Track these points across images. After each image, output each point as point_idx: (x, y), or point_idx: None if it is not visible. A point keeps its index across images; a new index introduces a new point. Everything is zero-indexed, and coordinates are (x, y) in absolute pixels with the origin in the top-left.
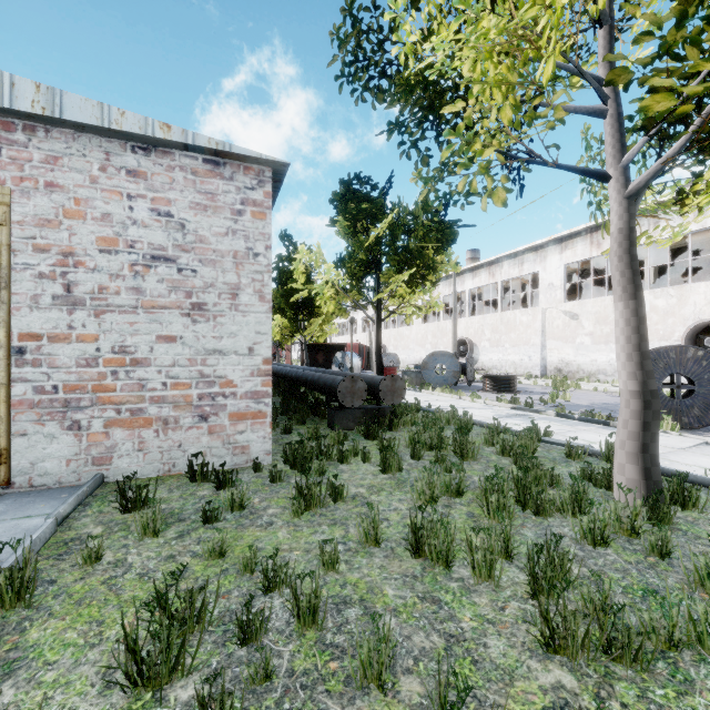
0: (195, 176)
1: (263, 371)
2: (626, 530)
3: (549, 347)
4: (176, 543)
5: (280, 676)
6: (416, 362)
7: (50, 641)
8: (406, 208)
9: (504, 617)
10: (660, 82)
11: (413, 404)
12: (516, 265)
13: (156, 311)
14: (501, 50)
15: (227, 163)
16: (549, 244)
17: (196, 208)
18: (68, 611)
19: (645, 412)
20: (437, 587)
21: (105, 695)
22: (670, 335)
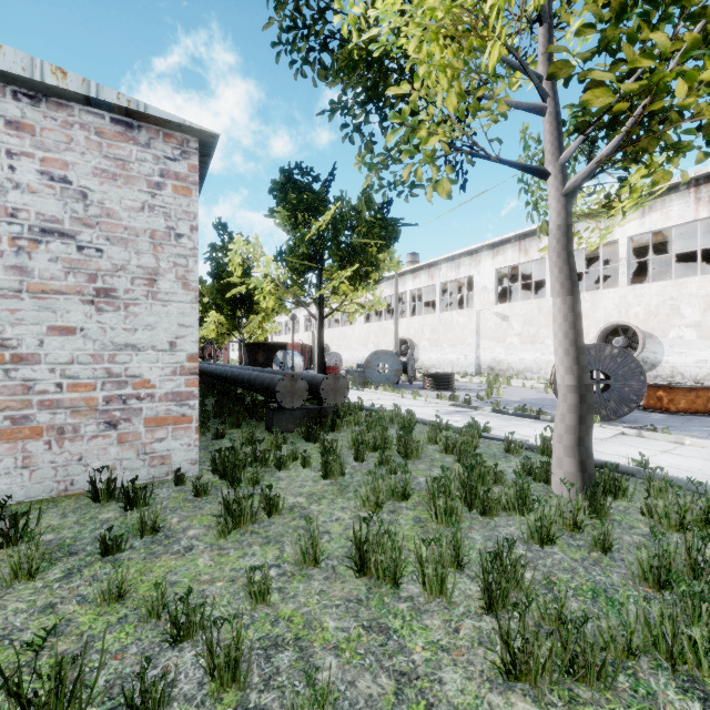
0: (101, 138)
1: (187, 369)
2: (569, 526)
3: (483, 347)
4: (60, 585)
5: None
6: (359, 361)
7: None
8: (349, 202)
9: (459, 641)
10: (601, 76)
11: (356, 403)
12: (453, 268)
13: (48, 296)
14: (447, 33)
15: (143, 127)
16: (483, 249)
17: (102, 175)
18: None
19: (581, 405)
20: (385, 611)
21: None
22: (585, 336)
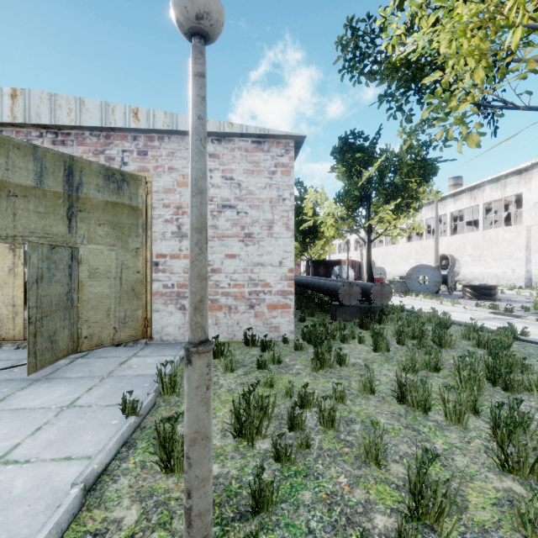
0: (247, 153)
1: (288, 277)
2: None
3: (534, 261)
4: (244, 377)
5: (314, 448)
6: (401, 274)
7: None
8: (392, 152)
9: (469, 447)
10: None
11: (398, 306)
12: (498, 188)
13: (225, 239)
14: (474, 27)
15: (266, 141)
16: (534, 167)
17: (247, 172)
18: None
19: None
20: (417, 423)
21: (224, 439)
22: None
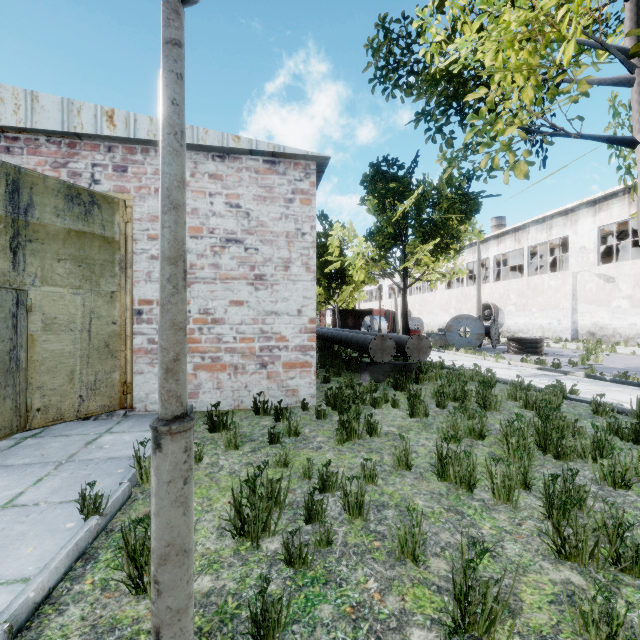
0: (257, 175)
1: (309, 328)
2: None
3: (581, 311)
4: (251, 455)
5: (337, 545)
6: (440, 326)
7: None
8: (431, 183)
9: (520, 530)
10: None
11: (437, 362)
12: (544, 230)
13: (229, 281)
14: (523, 38)
15: (281, 161)
16: (581, 207)
17: (258, 199)
18: None
19: None
20: (460, 503)
21: (221, 539)
22: None
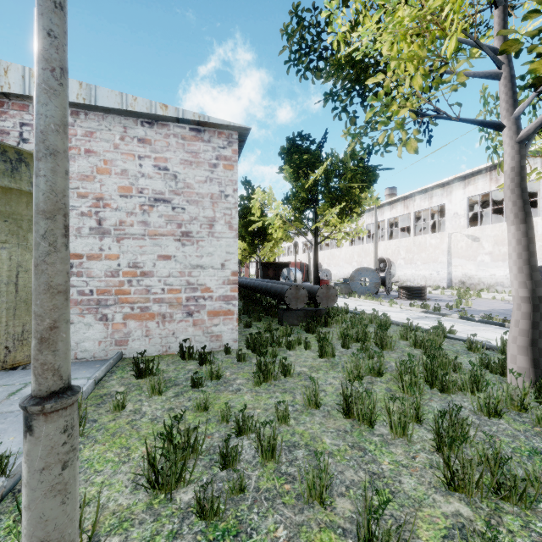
0: (184, 141)
1: (231, 280)
2: (516, 406)
3: (454, 264)
4: (174, 400)
5: (250, 490)
6: (345, 276)
7: (97, 458)
8: (337, 157)
9: (414, 463)
10: None
11: (343, 307)
12: (426, 199)
13: (158, 237)
14: (413, 32)
15: (206, 130)
16: (454, 181)
17: (185, 163)
18: (106, 440)
19: (533, 313)
20: (363, 439)
21: (135, 493)
22: None
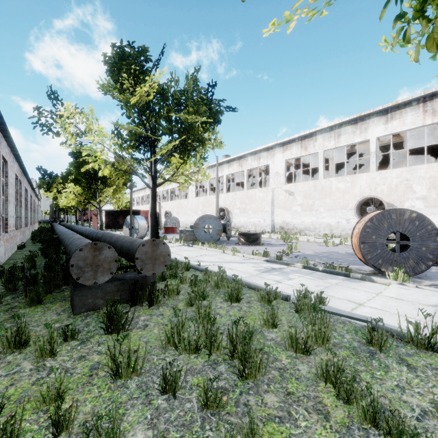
0: None
1: None
2: None
3: (276, 213)
4: None
5: None
6: (191, 223)
7: None
8: (178, 81)
9: None
10: None
11: (183, 263)
12: (256, 159)
13: None
14: None
15: None
16: (276, 146)
17: None
18: None
19: None
20: None
21: None
22: (347, 206)
